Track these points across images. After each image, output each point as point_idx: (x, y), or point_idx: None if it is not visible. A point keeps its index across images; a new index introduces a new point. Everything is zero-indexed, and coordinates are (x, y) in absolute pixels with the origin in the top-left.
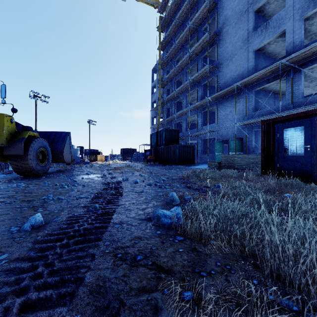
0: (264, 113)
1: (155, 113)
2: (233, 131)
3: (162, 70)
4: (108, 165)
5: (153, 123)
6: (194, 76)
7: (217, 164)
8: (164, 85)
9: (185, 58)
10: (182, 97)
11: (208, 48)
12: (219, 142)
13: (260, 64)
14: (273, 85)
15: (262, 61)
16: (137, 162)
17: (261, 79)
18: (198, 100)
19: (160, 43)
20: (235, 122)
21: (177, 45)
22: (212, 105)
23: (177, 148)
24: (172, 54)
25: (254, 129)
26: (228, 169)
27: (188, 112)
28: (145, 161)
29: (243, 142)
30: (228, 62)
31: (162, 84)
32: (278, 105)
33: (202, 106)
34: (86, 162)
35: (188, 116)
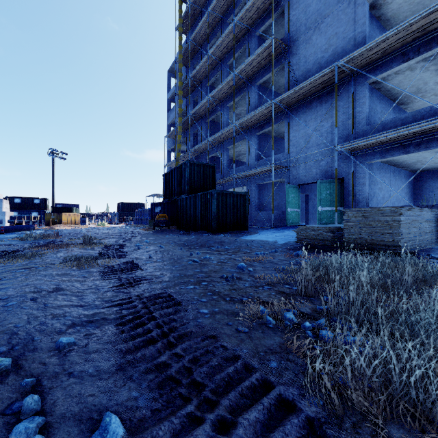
0: (395, 124)
1: (173, 143)
2: (321, 165)
3: (185, 68)
4: (65, 233)
5: (170, 160)
6: (245, 63)
7: (327, 235)
8: (188, 92)
9: (226, 34)
10: (220, 111)
11: (270, 14)
12: (294, 187)
13: (373, 36)
14: (400, 76)
15: (375, 33)
16: (139, 225)
17: (386, 55)
18: (249, 113)
19: (181, 15)
20: (336, 143)
21: (210, 16)
22: (278, 120)
23: (214, 198)
24: (202, 36)
25: (371, 160)
26: (371, 250)
27: (233, 133)
28: (152, 224)
29: (345, 187)
30: (310, 33)
31: (185, 91)
32: (431, 106)
33: (258, 123)
34: (17, 227)
35: (231, 143)
